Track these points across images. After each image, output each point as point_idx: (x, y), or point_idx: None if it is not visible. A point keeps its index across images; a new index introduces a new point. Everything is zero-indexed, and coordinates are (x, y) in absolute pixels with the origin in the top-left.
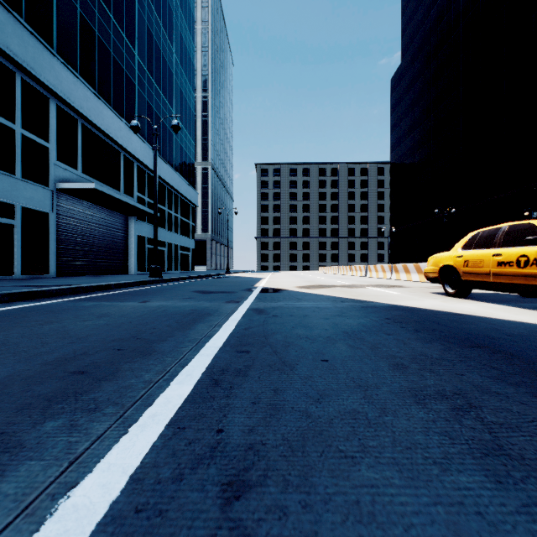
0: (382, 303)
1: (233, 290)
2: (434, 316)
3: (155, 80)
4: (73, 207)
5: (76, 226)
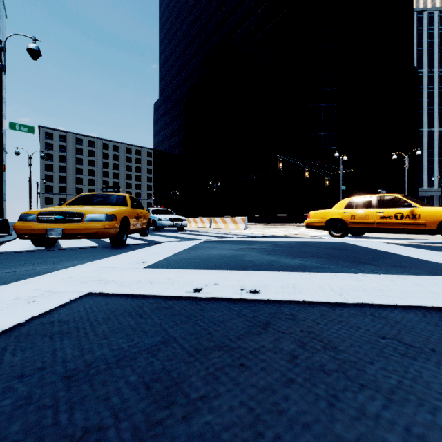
0: None
1: None
2: None
3: None
4: None
5: None
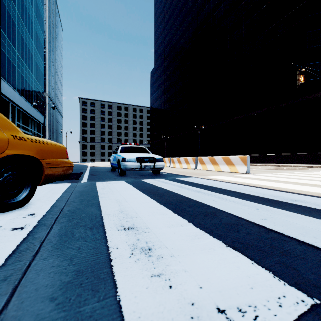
0: None
1: (82, 166)
2: None
3: (24, 61)
4: None
5: None
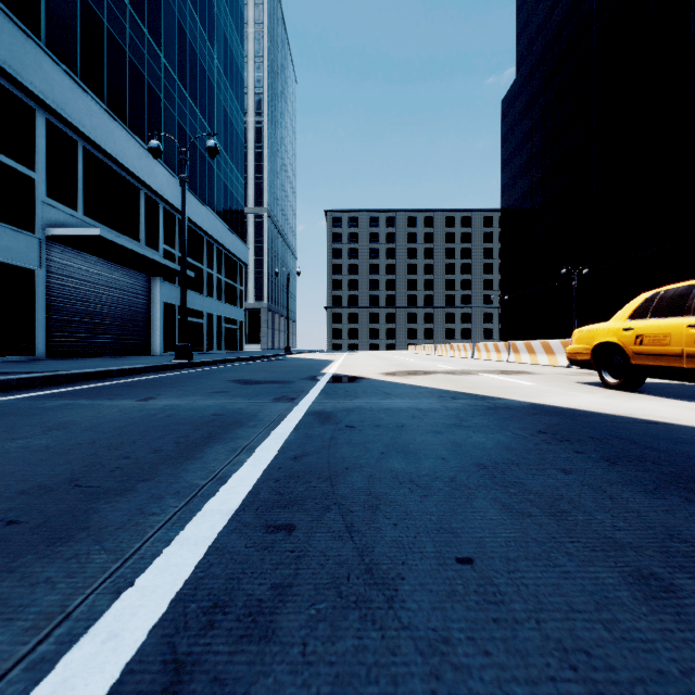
0: (515, 400)
1: (290, 379)
2: (616, 427)
3: (189, 93)
4: (71, 263)
5: (76, 288)
